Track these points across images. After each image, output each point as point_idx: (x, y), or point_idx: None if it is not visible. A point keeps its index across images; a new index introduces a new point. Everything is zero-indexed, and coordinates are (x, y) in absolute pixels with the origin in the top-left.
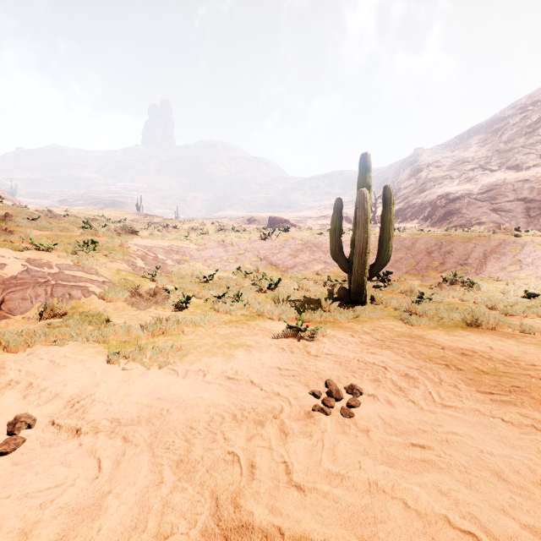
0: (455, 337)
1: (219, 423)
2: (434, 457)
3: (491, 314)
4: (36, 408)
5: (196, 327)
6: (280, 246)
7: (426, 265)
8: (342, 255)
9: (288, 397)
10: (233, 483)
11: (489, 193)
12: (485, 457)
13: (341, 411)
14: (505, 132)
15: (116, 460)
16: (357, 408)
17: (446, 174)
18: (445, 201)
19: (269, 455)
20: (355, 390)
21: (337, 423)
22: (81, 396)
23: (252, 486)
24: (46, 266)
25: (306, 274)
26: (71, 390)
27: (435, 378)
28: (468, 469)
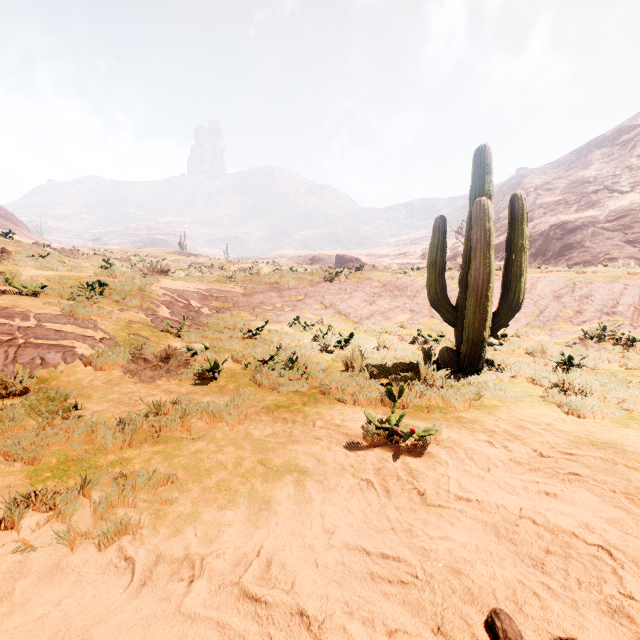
0: None
1: None
2: None
3: None
4: None
5: (216, 421)
6: (351, 289)
7: (555, 313)
8: (446, 300)
9: None
10: None
11: (622, 221)
12: None
13: None
14: (638, 143)
15: None
16: None
17: (560, 198)
18: (560, 232)
19: None
20: None
21: None
22: None
23: None
24: (18, 317)
25: (386, 326)
26: None
27: None
28: None
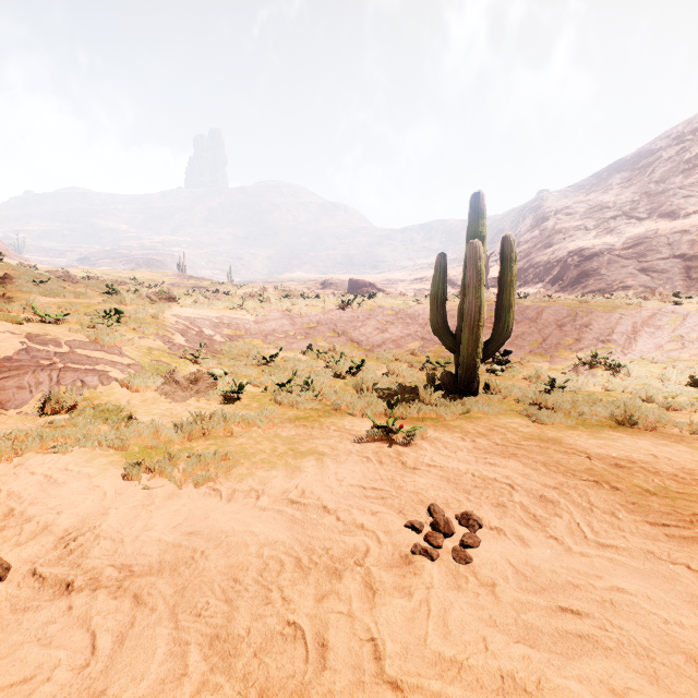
0: (603, 441)
1: (276, 573)
2: (597, 631)
3: (650, 409)
4: (13, 549)
5: (250, 427)
6: (363, 317)
7: (556, 341)
8: (447, 329)
9: (376, 532)
10: (294, 676)
11: (637, 249)
12: (673, 631)
13: (454, 553)
14: (657, 169)
15: (120, 634)
16: (476, 549)
17: (580, 224)
18: (578, 259)
19: (348, 626)
20: (472, 522)
21: (448, 573)
22: (80, 529)
23: (322, 681)
24: (52, 344)
25: (398, 354)
26: (67, 521)
27: (583, 501)
28: (650, 651)
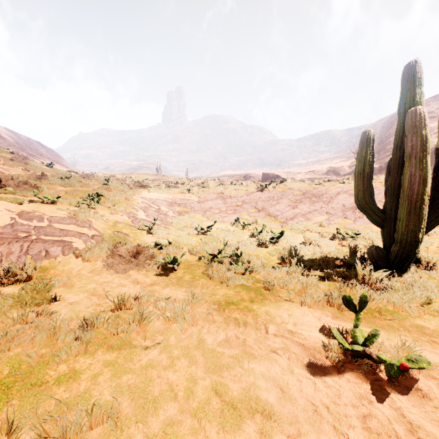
0: None
1: None
2: None
3: None
4: None
5: (170, 321)
6: (277, 197)
7: None
8: (374, 204)
9: None
10: None
11: None
12: None
13: None
14: None
15: None
16: None
17: None
18: None
19: None
20: None
21: None
22: None
23: None
24: (36, 219)
25: (307, 225)
26: None
27: None
28: None
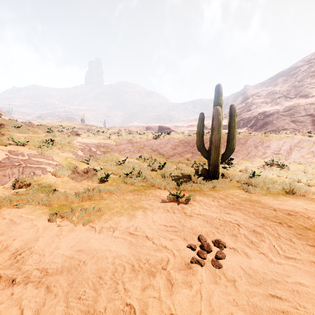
0: (280, 201)
1: (121, 274)
2: (292, 309)
3: (302, 186)
4: None
5: (111, 194)
6: (165, 143)
7: (254, 154)
8: (204, 148)
9: (172, 250)
10: None
11: (290, 111)
12: None
13: (212, 262)
14: (299, 75)
15: (36, 310)
16: (224, 260)
17: (263, 100)
18: (263, 116)
19: (158, 306)
20: (220, 245)
21: (210, 274)
22: (23, 248)
23: None
24: (20, 155)
25: (181, 159)
26: (17, 244)
27: (275, 233)
28: None
